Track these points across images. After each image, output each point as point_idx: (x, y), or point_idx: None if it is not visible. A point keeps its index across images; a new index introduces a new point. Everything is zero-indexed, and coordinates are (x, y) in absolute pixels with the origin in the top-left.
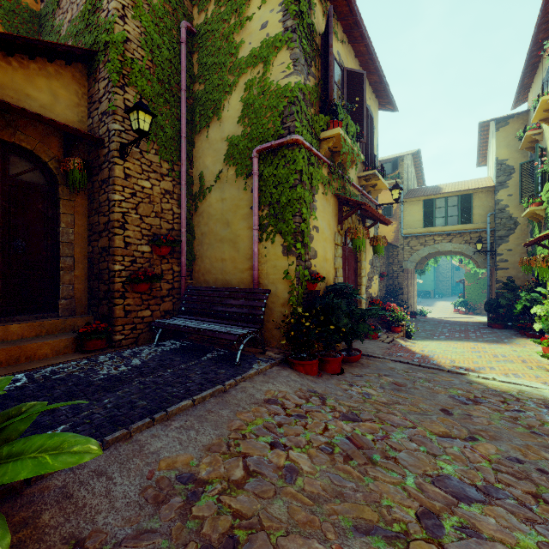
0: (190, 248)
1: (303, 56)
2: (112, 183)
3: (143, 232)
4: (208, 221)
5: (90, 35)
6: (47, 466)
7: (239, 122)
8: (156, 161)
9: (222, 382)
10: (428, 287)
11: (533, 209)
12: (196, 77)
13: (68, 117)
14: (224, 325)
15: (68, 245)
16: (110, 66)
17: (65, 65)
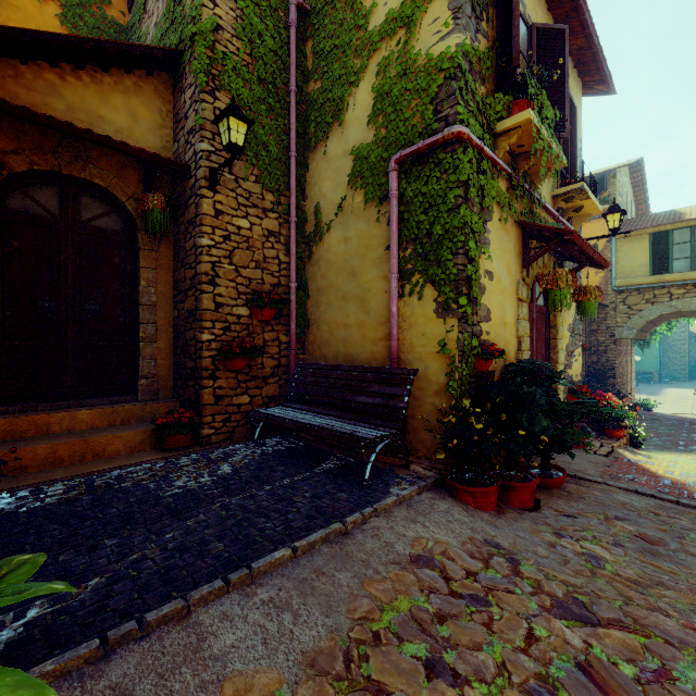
0: (301, 310)
1: (469, 2)
2: (199, 223)
3: (239, 288)
4: (325, 272)
5: (175, 33)
6: None
7: (370, 123)
8: (257, 192)
9: (342, 516)
10: (649, 367)
11: None
12: (311, 72)
13: (149, 144)
14: (347, 421)
15: (149, 309)
16: (196, 65)
17: (146, 76)
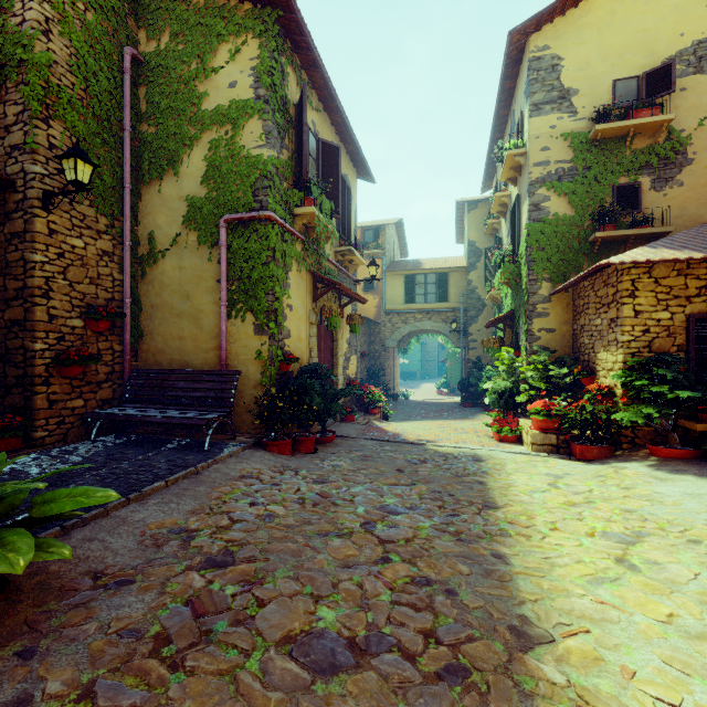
0: (135, 322)
1: (276, 128)
2: (31, 239)
3: (74, 302)
4: (160, 292)
5: None
6: (85, 503)
7: (203, 183)
8: (91, 215)
9: (193, 465)
10: (415, 368)
11: (492, 294)
12: (145, 116)
13: None
14: (187, 411)
15: None
16: (28, 92)
17: None
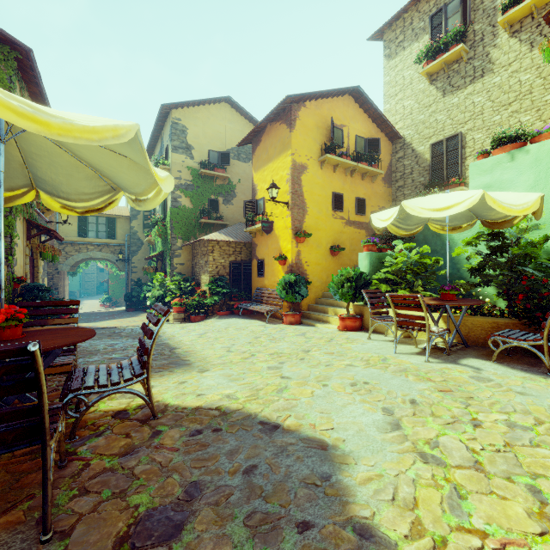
0: None
1: None
2: None
3: None
4: None
5: None
6: None
7: None
8: None
9: None
10: (74, 288)
11: (149, 239)
12: None
13: None
14: None
15: None
16: None
17: None
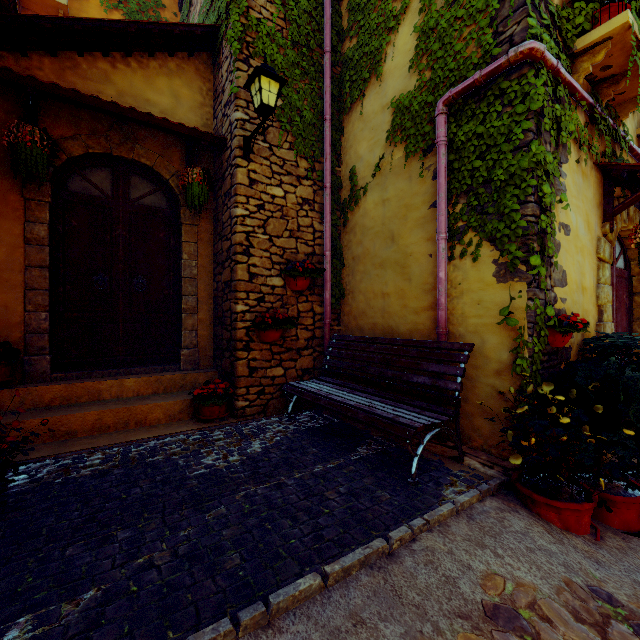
0: (336, 280)
1: None
2: (234, 193)
3: (273, 258)
4: (361, 238)
5: (214, 11)
6: None
7: (411, 68)
8: (290, 159)
9: (384, 527)
10: None
11: None
12: (346, 31)
13: (191, 122)
14: (386, 401)
15: (190, 281)
16: (230, 34)
17: (188, 58)
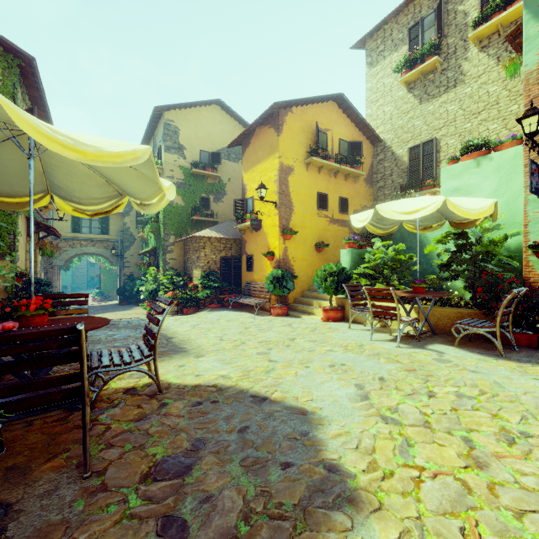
0: None
1: None
2: None
3: None
4: None
5: None
6: None
7: None
8: None
9: None
10: (65, 282)
11: (142, 235)
12: None
13: None
14: None
15: None
16: None
17: None
